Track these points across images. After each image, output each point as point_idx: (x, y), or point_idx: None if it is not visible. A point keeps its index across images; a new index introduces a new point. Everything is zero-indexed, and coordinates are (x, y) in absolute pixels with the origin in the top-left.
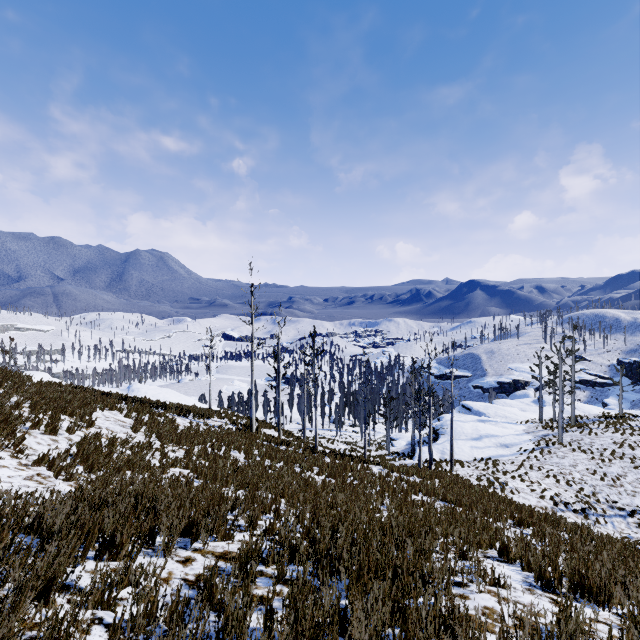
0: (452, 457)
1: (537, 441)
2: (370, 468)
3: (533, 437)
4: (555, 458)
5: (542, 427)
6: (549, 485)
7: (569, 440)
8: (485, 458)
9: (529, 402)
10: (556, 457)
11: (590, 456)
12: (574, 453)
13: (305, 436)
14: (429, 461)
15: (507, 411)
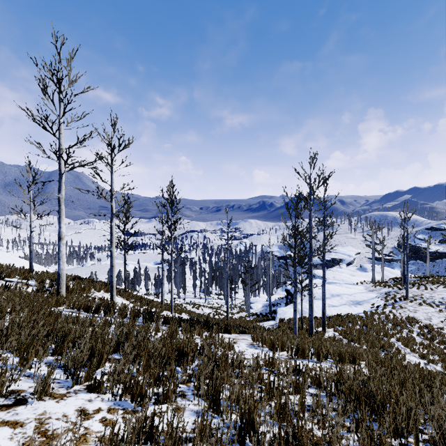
0: (324, 317)
1: (383, 297)
2: (234, 345)
3: (378, 294)
4: (408, 312)
5: (380, 286)
6: (420, 341)
7: (411, 295)
8: (344, 315)
9: (354, 269)
10: (409, 311)
11: (437, 309)
12: (422, 307)
13: (163, 301)
14: (310, 324)
15: (343, 276)
